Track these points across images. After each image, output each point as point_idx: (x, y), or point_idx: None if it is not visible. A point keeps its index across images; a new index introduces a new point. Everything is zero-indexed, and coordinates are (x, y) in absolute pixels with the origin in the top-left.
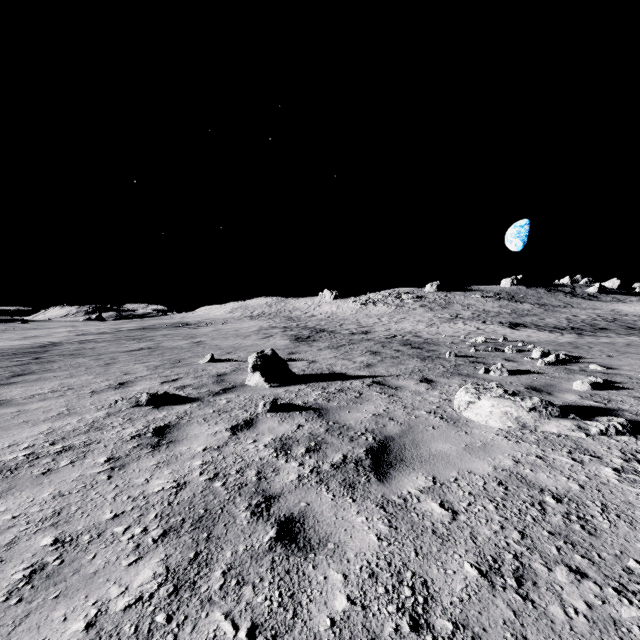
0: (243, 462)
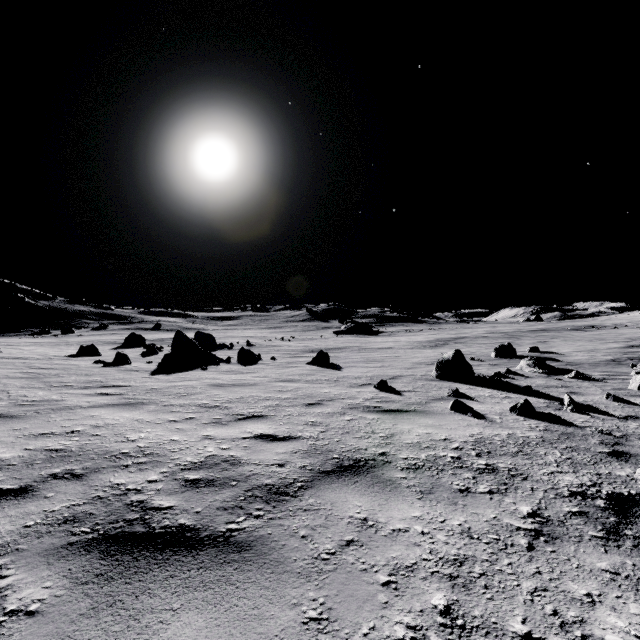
0: None
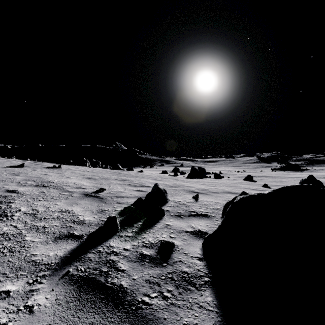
0: None
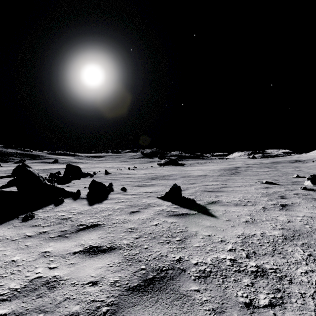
0: (282, 193)
